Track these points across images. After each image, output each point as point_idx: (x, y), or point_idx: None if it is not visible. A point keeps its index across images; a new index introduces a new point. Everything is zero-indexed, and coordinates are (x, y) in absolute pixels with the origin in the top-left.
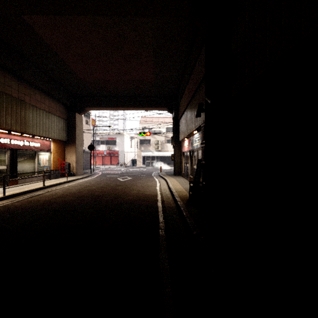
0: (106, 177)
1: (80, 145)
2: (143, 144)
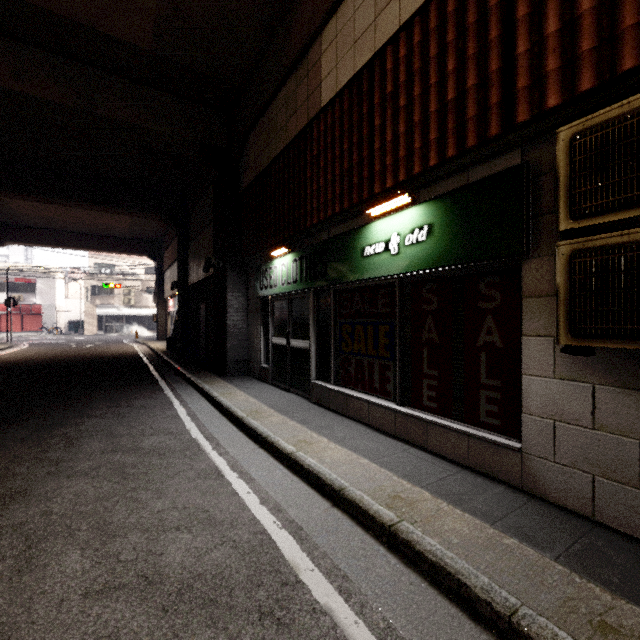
0: (47, 346)
1: None
2: (99, 294)
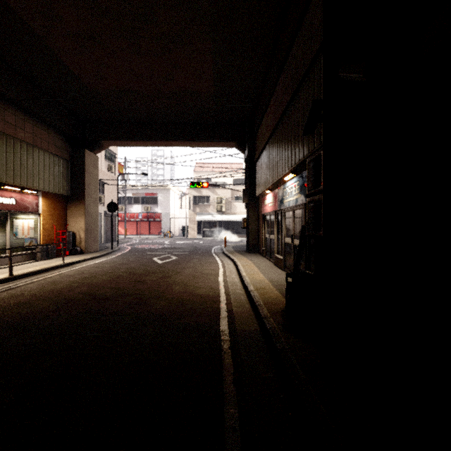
0: (135, 255)
1: (94, 204)
2: (198, 203)
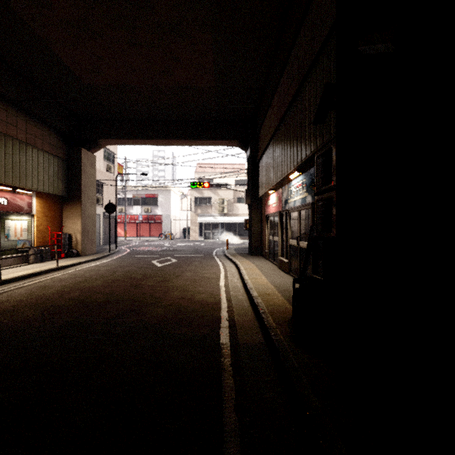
0: (133, 258)
1: (91, 204)
2: (200, 204)
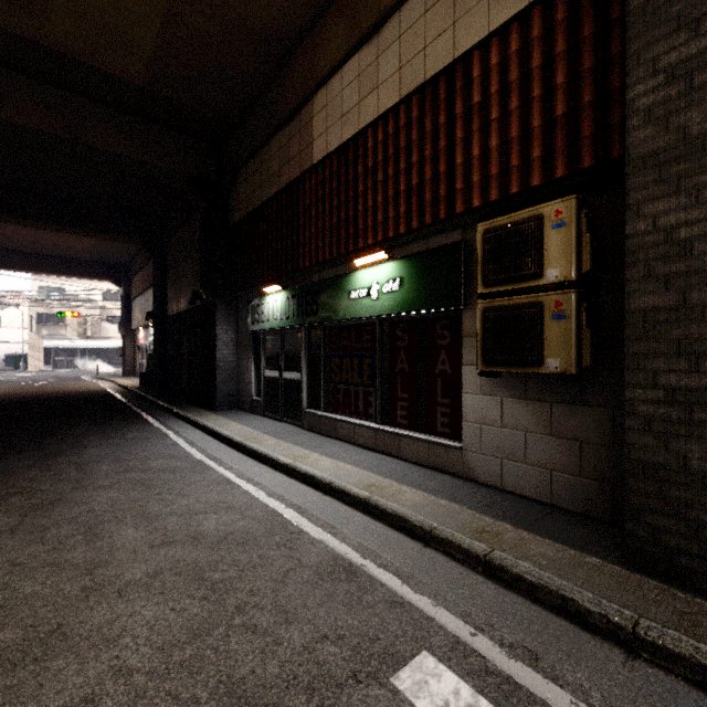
0: None
1: None
2: (47, 323)
